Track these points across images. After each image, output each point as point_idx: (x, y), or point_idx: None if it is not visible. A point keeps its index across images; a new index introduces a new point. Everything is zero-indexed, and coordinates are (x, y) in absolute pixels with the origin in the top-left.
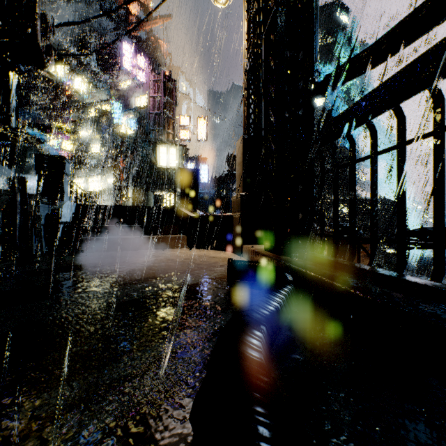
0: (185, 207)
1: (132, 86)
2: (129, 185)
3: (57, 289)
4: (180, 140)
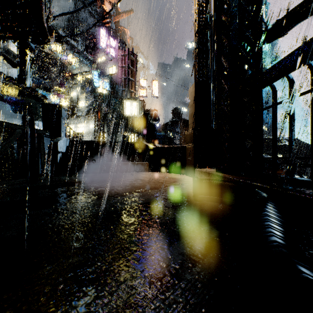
0: (147, 141)
1: (106, 59)
2: (104, 129)
3: (56, 200)
4: (140, 97)
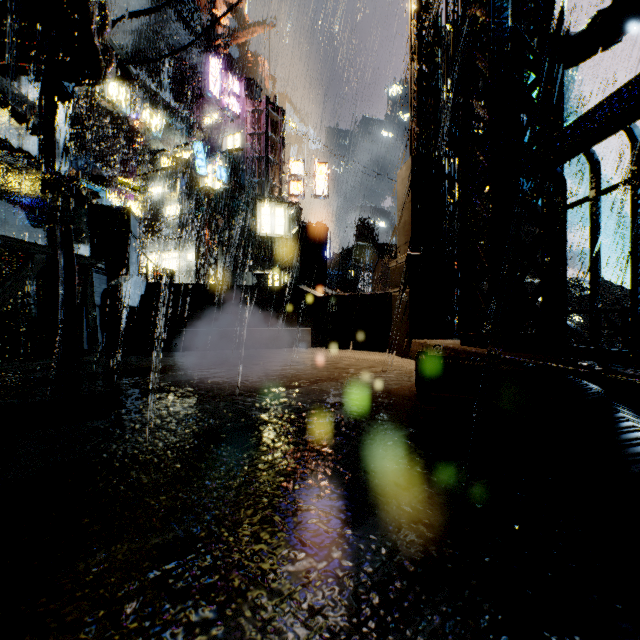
0: (307, 284)
1: (221, 120)
2: (218, 262)
3: (118, 402)
4: (290, 196)
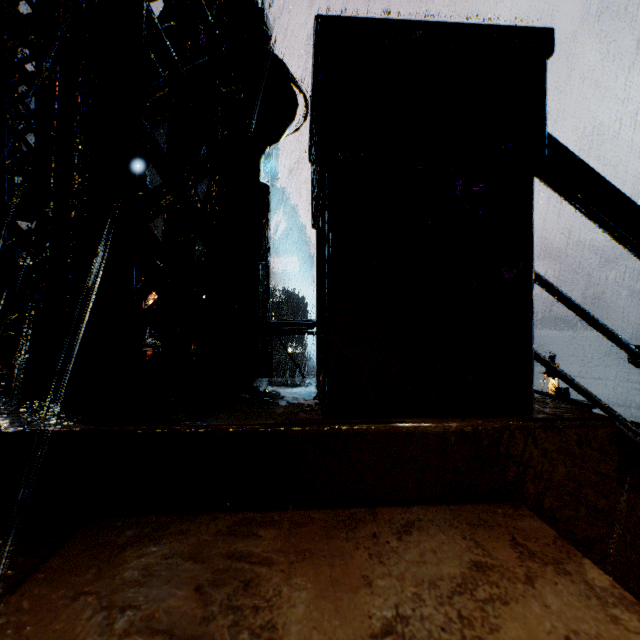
0: None
1: None
2: None
3: None
4: None
